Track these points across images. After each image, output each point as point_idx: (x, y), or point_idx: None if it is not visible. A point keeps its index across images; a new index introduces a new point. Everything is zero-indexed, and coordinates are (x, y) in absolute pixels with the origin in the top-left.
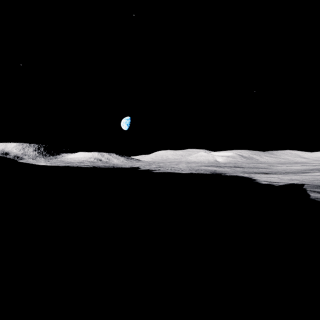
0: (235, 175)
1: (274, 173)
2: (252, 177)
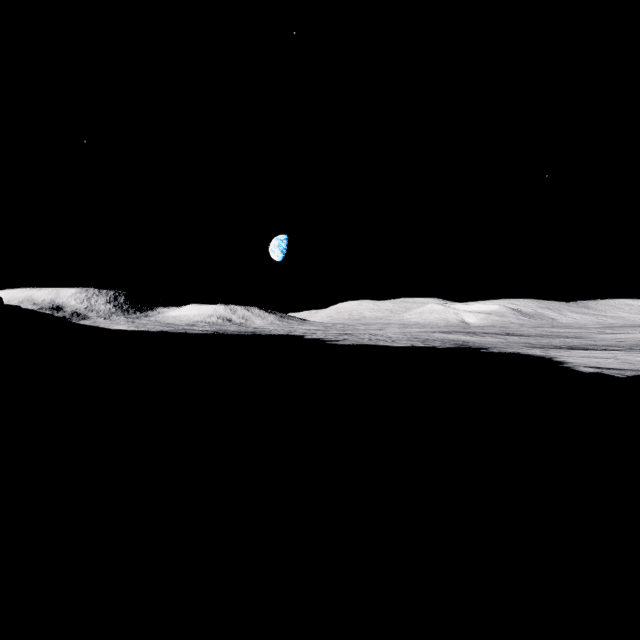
0: (512, 352)
1: (603, 349)
2: (552, 356)
